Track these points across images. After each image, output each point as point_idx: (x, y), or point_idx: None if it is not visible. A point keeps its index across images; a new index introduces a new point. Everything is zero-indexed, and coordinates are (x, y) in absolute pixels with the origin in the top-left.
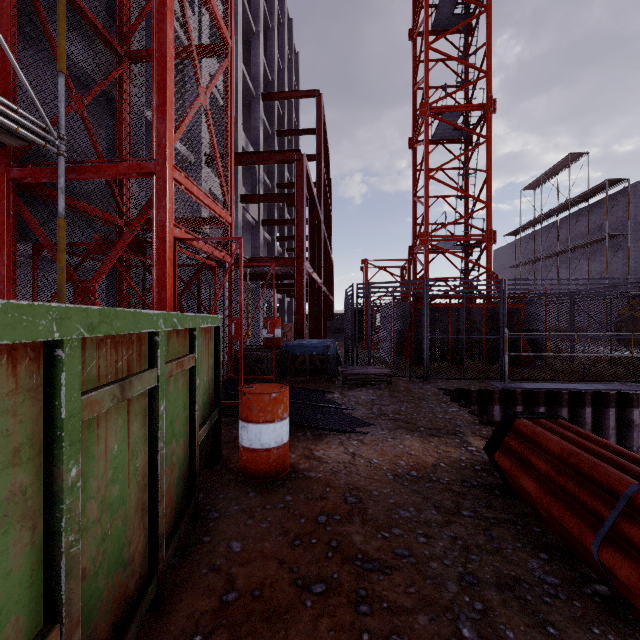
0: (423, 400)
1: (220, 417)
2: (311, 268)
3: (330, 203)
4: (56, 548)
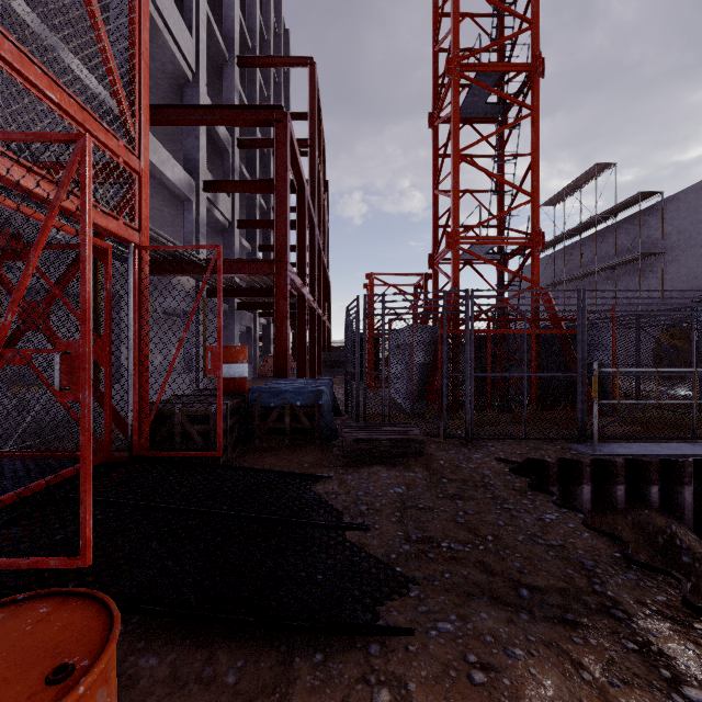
0: (485, 490)
1: None
2: (299, 279)
3: (326, 210)
4: None
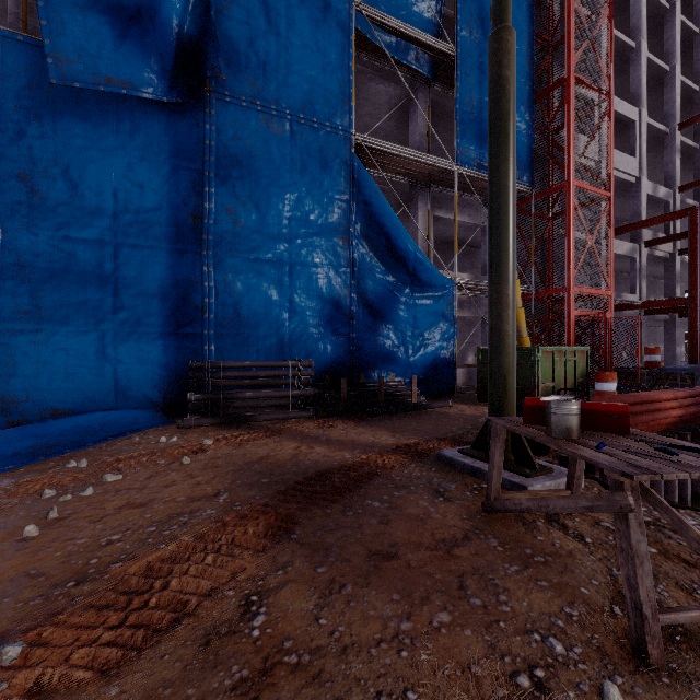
0: None
1: (588, 381)
2: None
3: None
4: (553, 374)
